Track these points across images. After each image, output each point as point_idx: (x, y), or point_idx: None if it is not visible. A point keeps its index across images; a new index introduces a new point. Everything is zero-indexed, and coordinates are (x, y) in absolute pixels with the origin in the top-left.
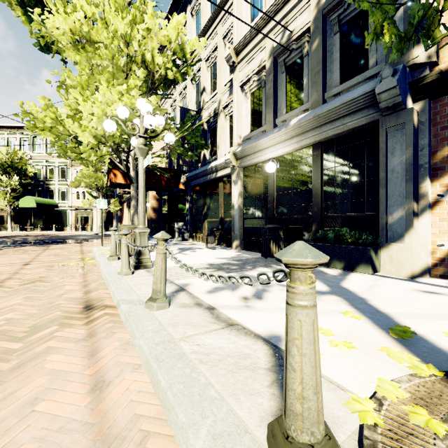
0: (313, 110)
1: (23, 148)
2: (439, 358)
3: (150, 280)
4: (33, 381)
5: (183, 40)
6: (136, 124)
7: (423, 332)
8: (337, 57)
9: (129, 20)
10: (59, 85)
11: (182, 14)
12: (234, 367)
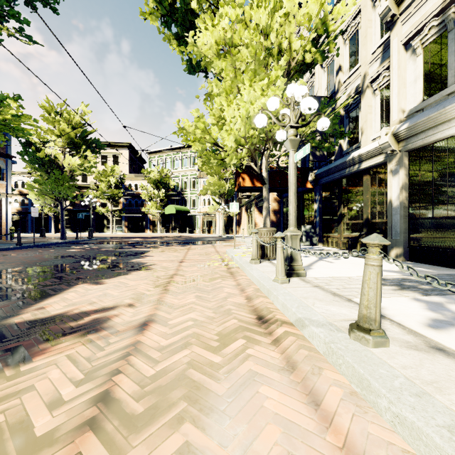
0: None
1: (167, 167)
2: None
3: (316, 293)
4: (263, 428)
5: (325, 12)
6: (286, 114)
7: None
8: None
9: (270, 9)
10: (205, 98)
11: None
12: None
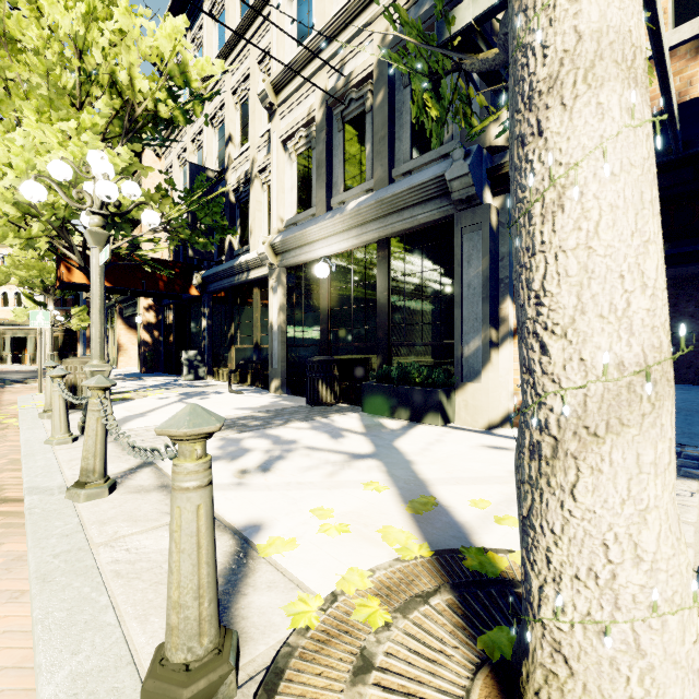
0: (376, 193)
1: None
2: (447, 534)
3: None
4: None
5: (184, 59)
6: (86, 191)
7: (451, 503)
8: (407, 121)
9: (80, 13)
10: None
11: (182, 16)
12: (165, 576)
